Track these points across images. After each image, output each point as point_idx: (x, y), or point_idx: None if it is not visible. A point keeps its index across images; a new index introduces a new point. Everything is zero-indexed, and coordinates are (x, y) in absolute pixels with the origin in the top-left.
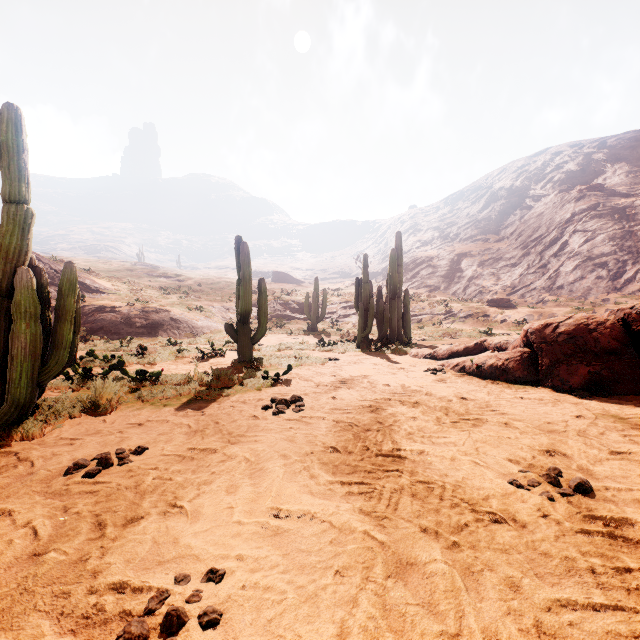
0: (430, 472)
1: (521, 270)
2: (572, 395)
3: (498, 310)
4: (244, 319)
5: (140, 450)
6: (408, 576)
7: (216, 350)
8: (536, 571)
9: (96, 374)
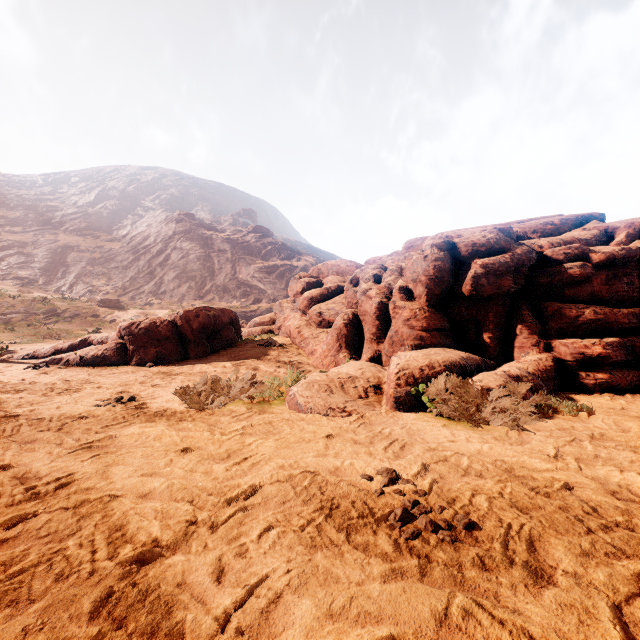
0: (42, 416)
1: (133, 273)
2: (147, 367)
3: (109, 310)
4: None
5: None
6: (34, 443)
7: None
8: (101, 424)
9: None
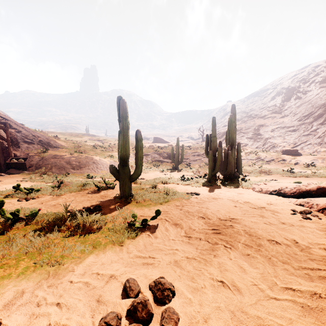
0: None
1: (299, 133)
2: None
3: (291, 157)
4: (123, 162)
5: None
6: None
7: (108, 184)
8: None
9: None
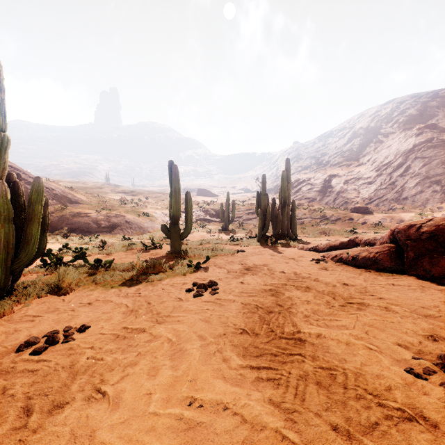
0: (329, 356)
1: (376, 186)
2: (435, 282)
3: (360, 215)
4: (175, 221)
5: (83, 328)
6: None
7: (155, 244)
8: None
9: (66, 262)
